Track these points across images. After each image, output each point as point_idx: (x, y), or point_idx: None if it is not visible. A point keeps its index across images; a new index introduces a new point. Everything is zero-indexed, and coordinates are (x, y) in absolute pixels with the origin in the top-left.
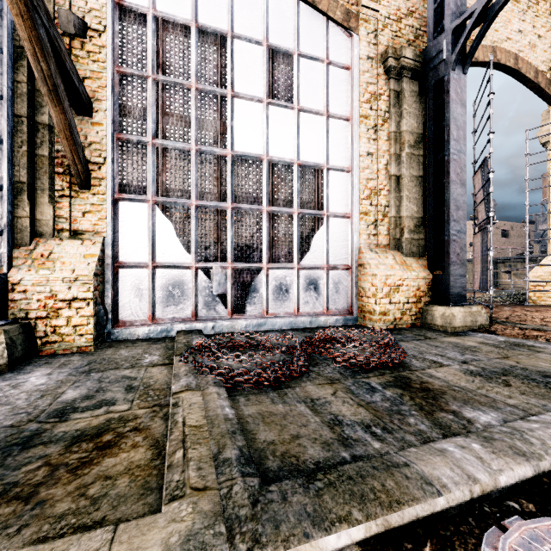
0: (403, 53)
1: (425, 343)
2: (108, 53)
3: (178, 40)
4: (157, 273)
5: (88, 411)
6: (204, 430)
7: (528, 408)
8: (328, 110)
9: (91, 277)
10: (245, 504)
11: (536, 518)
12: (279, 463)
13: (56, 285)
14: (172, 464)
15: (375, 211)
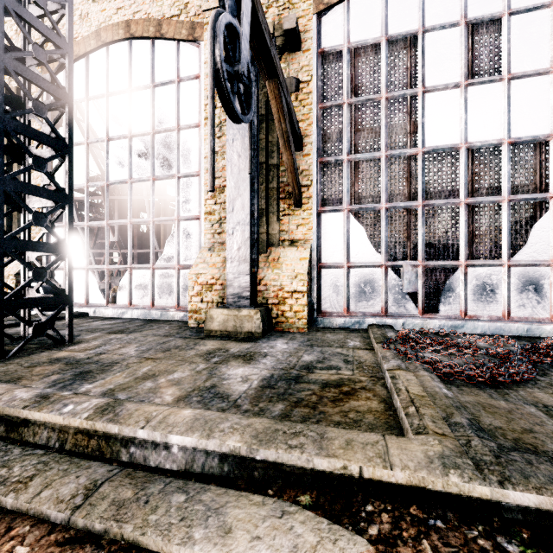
0: None
1: None
2: (313, 96)
3: (369, 60)
4: (351, 272)
5: (324, 370)
6: (427, 400)
7: None
8: None
9: (306, 275)
10: (487, 454)
11: None
12: (512, 444)
13: (283, 281)
14: (408, 413)
15: None
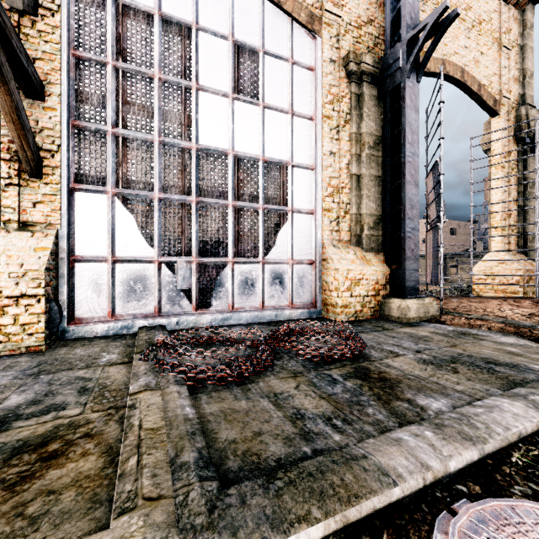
0: (363, 59)
1: (383, 334)
2: (62, 35)
3: (140, 28)
4: (118, 267)
5: (33, 417)
6: (162, 433)
7: (473, 393)
8: (293, 109)
9: (42, 272)
10: (202, 511)
11: (482, 500)
12: (240, 463)
13: (1, 280)
14: (124, 473)
15: (338, 208)
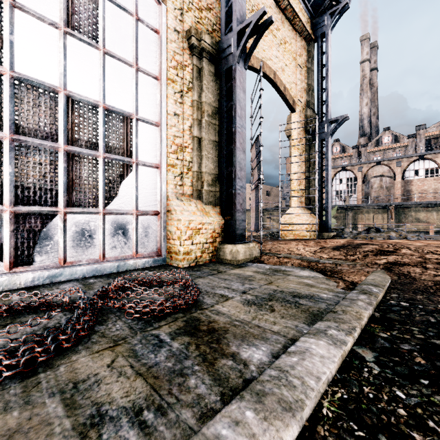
0: (203, 37)
1: (217, 277)
2: None
3: None
4: None
5: None
6: None
7: (287, 332)
8: (137, 63)
9: None
10: None
11: None
12: None
13: None
14: None
15: (181, 165)
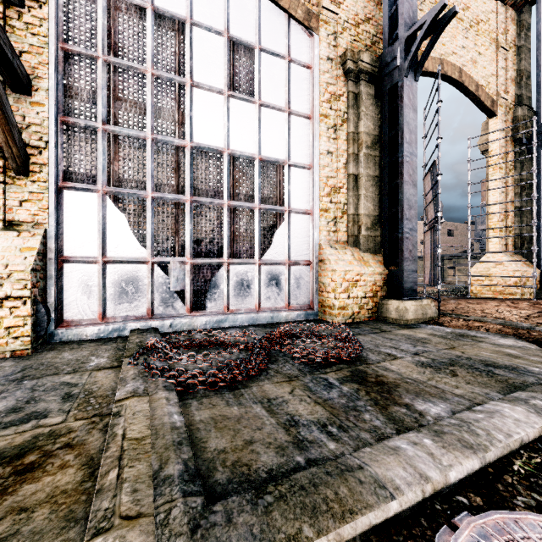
0: (361, 57)
1: (381, 336)
2: (50, 27)
3: (132, 22)
4: (109, 268)
5: (12, 426)
6: (146, 443)
7: (473, 397)
8: (289, 107)
9: (28, 273)
10: (184, 531)
11: (484, 513)
12: (229, 474)
13: None
14: (103, 488)
15: (335, 208)
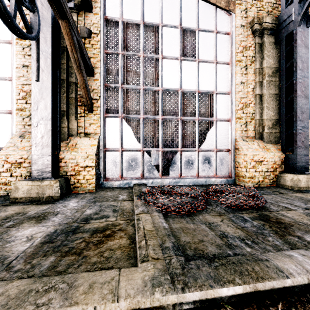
0: (264, 20)
1: (279, 196)
2: (101, 44)
3: (134, 32)
4: (124, 153)
5: (97, 219)
6: (154, 233)
7: None
8: (216, 60)
9: (94, 156)
10: (178, 268)
11: None
12: (193, 252)
13: (79, 159)
14: (141, 246)
15: (246, 116)
